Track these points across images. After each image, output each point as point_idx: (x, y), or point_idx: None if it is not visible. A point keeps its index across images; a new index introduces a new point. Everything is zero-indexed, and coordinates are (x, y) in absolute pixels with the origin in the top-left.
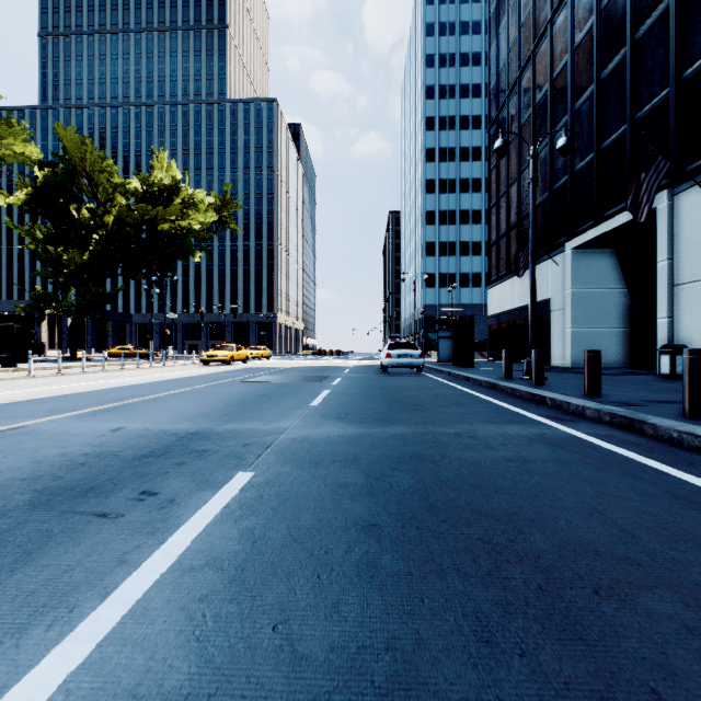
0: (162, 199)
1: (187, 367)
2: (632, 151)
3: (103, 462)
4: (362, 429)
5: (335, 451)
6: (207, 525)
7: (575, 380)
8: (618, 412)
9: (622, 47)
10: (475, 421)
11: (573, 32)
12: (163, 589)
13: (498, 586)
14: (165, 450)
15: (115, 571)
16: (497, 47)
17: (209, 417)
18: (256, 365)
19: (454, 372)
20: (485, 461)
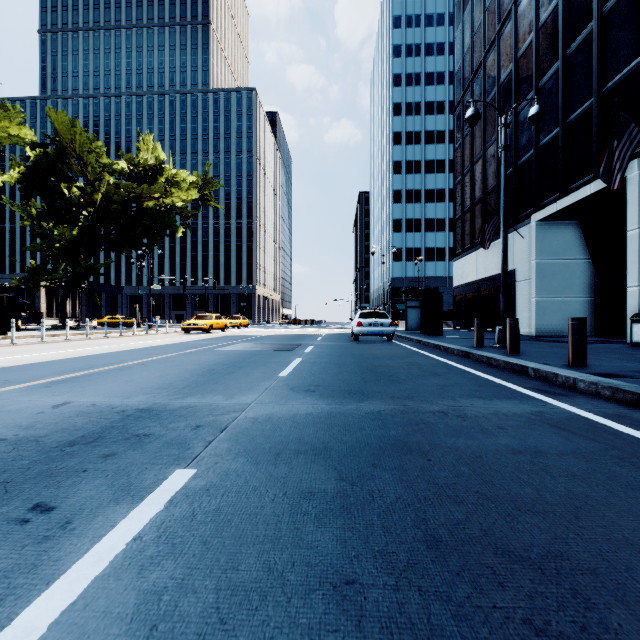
0: (147, 178)
1: (169, 335)
2: (599, 123)
3: (15, 453)
4: (333, 406)
5: (301, 437)
6: (94, 580)
7: (548, 349)
8: (621, 386)
9: (589, 22)
10: (459, 395)
11: (538, 11)
12: None
13: None
14: (100, 434)
15: None
16: (462, 32)
17: (169, 390)
18: (234, 333)
19: (423, 341)
20: (487, 453)
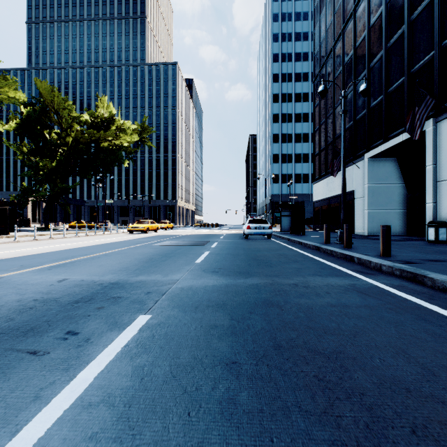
0: (103, 127)
1: (119, 235)
2: (408, 93)
3: (46, 307)
4: (229, 281)
5: (210, 298)
6: (109, 362)
7: (372, 244)
8: (405, 268)
9: (402, 25)
10: (307, 274)
11: (369, 16)
12: (63, 427)
13: (333, 425)
14: (92, 297)
15: (29, 407)
16: (319, 28)
17: (127, 271)
18: (163, 233)
19: (291, 239)
20: (316, 306)
